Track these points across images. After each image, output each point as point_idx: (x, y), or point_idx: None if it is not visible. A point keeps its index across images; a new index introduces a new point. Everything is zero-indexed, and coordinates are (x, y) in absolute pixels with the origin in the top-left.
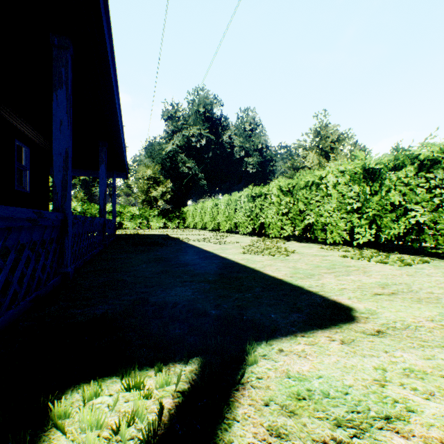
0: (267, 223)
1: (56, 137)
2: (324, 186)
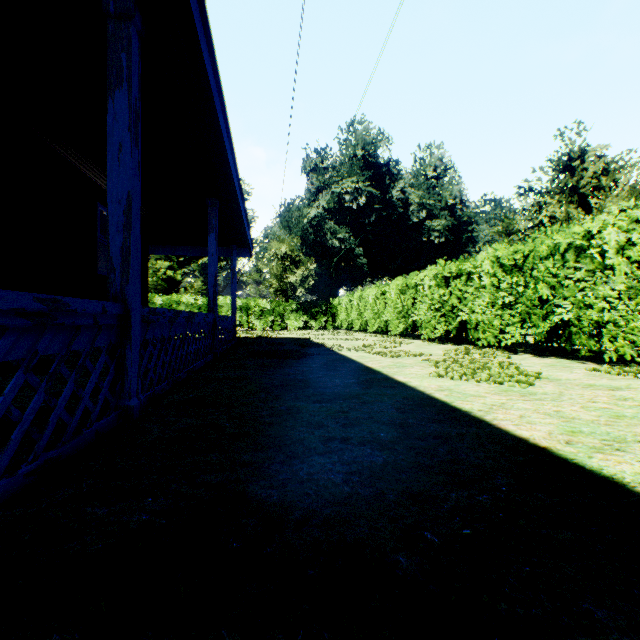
0: (472, 322)
1: (113, 173)
2: (595, 252)
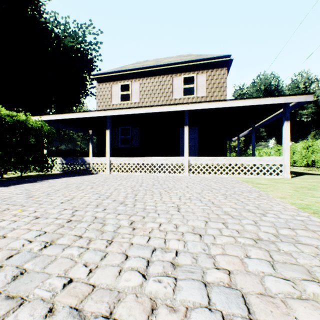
0: (315, 160)
1: (252, 143)
2: None
